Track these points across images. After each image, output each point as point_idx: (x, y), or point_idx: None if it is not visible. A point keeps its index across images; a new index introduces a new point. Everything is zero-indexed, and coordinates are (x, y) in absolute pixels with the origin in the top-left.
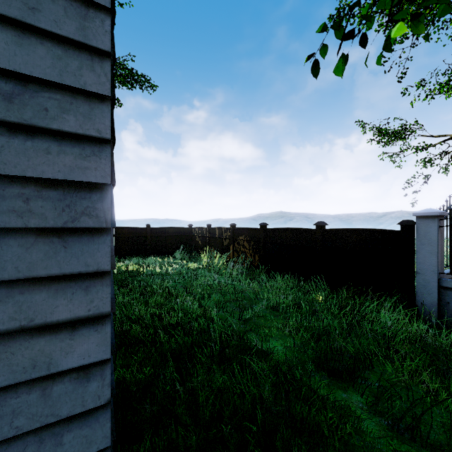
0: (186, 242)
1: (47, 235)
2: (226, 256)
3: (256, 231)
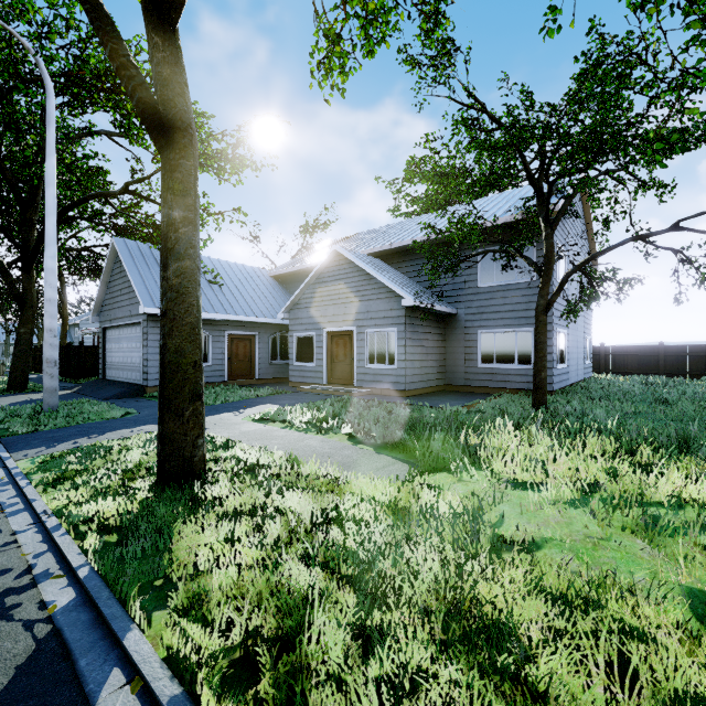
0: None
1: None
2: None
3: None
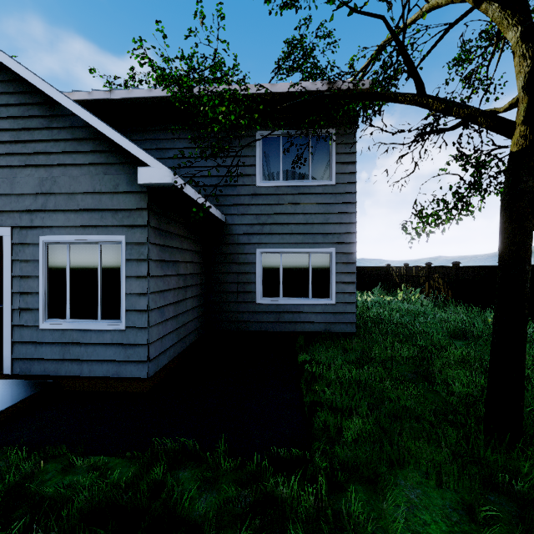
0: (384, 280)
1: (344, 264)
2: (418, 290)
3: (449, 269)
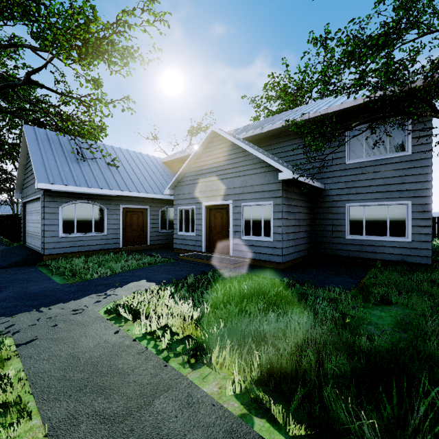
0: None
1: (419, 212)
2: None
3: None
